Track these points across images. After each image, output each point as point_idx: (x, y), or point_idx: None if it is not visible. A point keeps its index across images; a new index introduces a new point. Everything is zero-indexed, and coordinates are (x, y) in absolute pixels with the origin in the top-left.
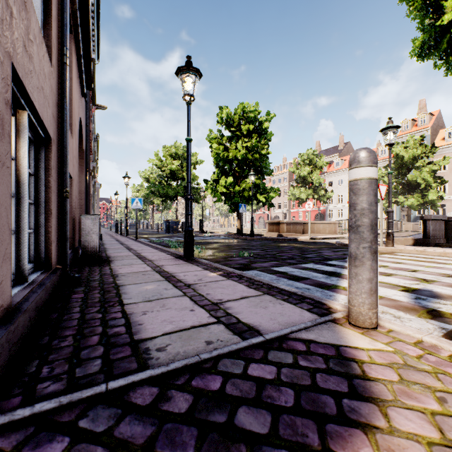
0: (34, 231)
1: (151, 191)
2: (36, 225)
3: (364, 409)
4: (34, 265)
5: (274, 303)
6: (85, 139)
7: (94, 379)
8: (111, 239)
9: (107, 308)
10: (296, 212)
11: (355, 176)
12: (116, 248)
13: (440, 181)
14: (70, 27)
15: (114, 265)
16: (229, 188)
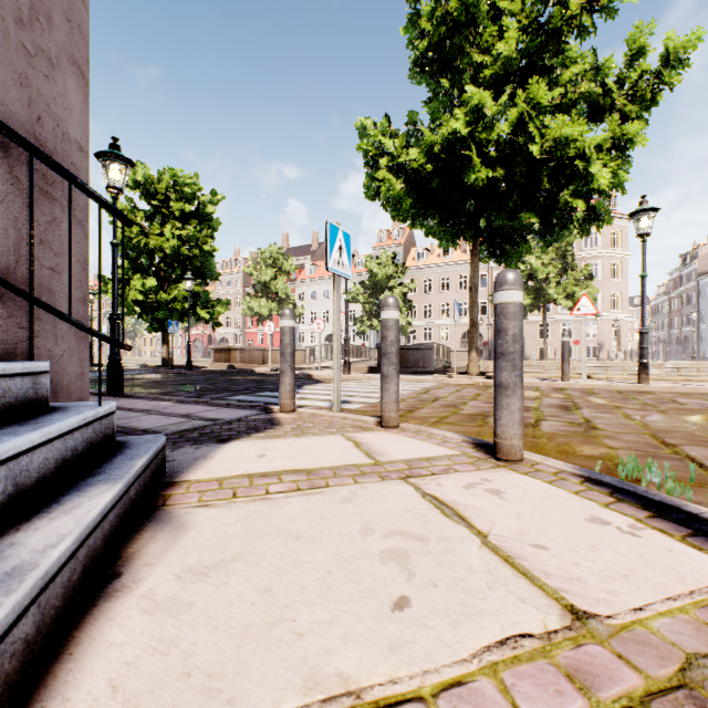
0: None
1: None
2: None
3: (275, 426)
4: None
5: (233, 411)
6: None
7: None
8: None
9: None
10: (256, 334)
11: (283, 324)
12: None
13: (409, 305)
14: None
15: None
16: (149, 295)
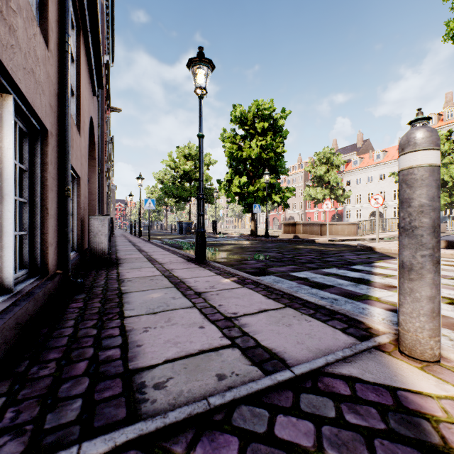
0: (29, 233)
1: (165, 192)
2: (31, 226)
3: None
4: (28, 270)
5: (299, 319)
6: (97, 139)
7: (65, 435)
8: (125, 240)
9: (105, 322)
10: (312, 213)
11: (410, 163)
12: (127, 249)
13: None
14: (77, 20)
15: (122, 268)
16: (243, 189)
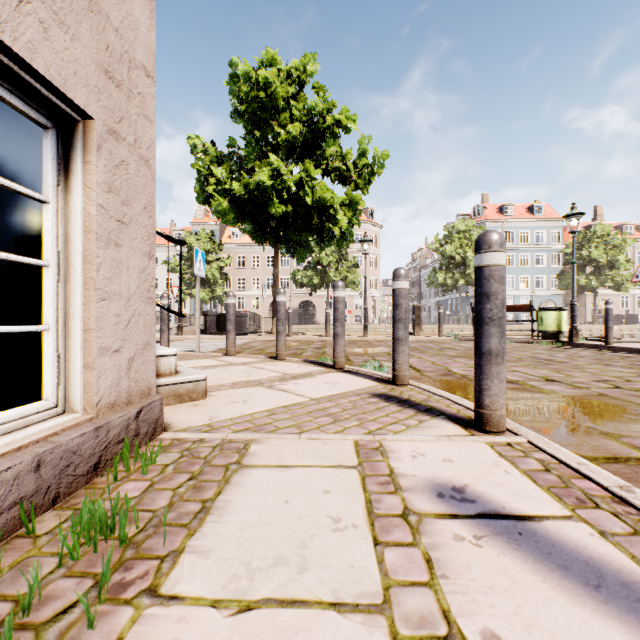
0: None
1: None
2: None
3: None
4: None
5: None
6: None
7: None
8: None
9: None
10: None
11: (164, 302)
12: None
13: (226, 278)
14: None
15: None
16: None
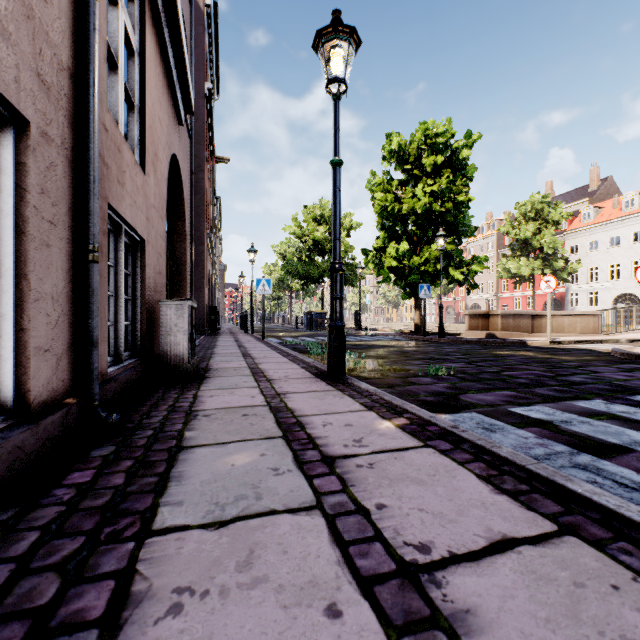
0: None
1: (287, 271)
2: None
3: None
4: None
5: None
6: (189, 194)
7: None
8: (230, 338)
9: (96, 551)
10: (510, 298)
11: None
12: (227, 353)
13: None
14: None
15: (205, 387)
16: (402, 261)
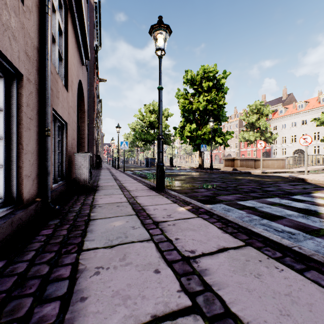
0: (4, 166)
1: (136, 137)
2: (7, 161)
3: None
4: (3, 200)
5: (267, 266)
6: (87, 98)
7: None
8: (107, 171)
9: (61, 257)
10: (245, 151)
11: None
12: (106, 178)
13: None
14: (65, 1)
15: (97, 194)
16: (193, 133)
